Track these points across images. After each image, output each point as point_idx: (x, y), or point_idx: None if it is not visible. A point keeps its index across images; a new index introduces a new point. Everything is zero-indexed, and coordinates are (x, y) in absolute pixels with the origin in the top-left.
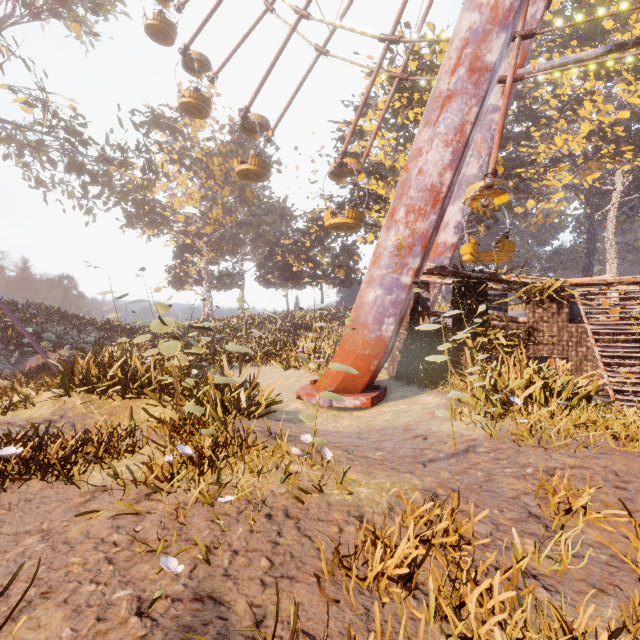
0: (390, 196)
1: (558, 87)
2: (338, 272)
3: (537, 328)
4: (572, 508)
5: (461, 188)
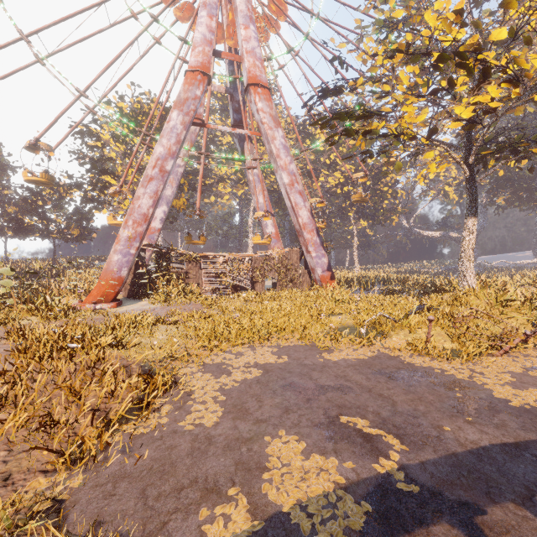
0: None
1: (226, 136)
2: (73, 230)
3: (189, 272)
4: (176, 313)
5: (163, 200)
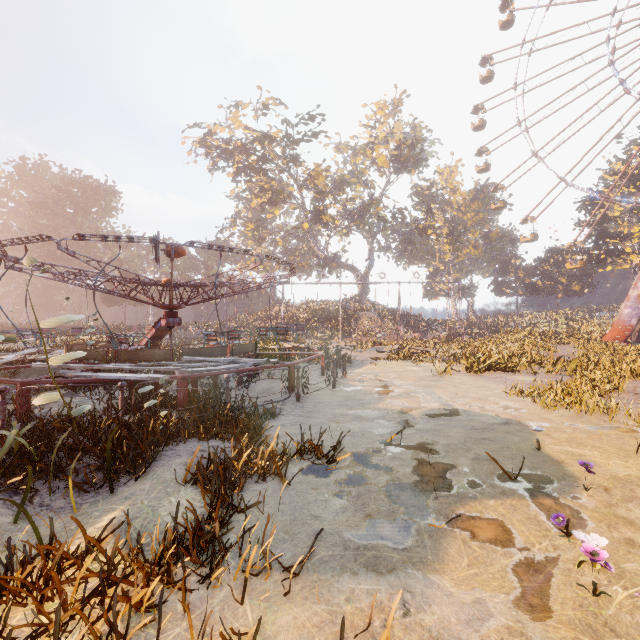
0: (627, 248)
1: None
2: (574, 287)
3: None
4: None
5: None
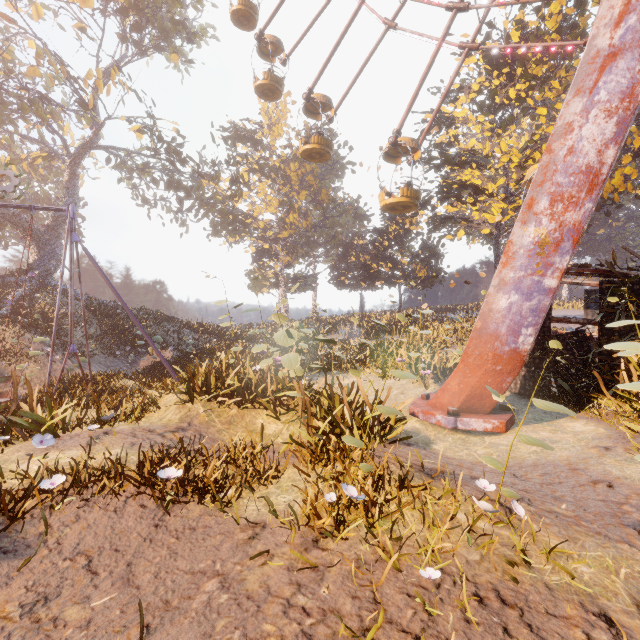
0: (488, 186)
1: None
2: (419, 272)
3: None
4: None
5: None
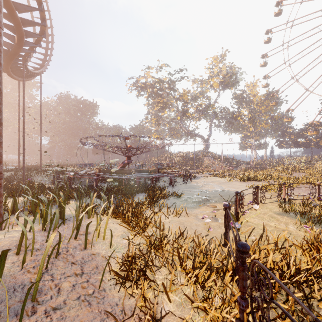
0: None
1: None
2: (321, 143)
3: None
4: None
5: None
